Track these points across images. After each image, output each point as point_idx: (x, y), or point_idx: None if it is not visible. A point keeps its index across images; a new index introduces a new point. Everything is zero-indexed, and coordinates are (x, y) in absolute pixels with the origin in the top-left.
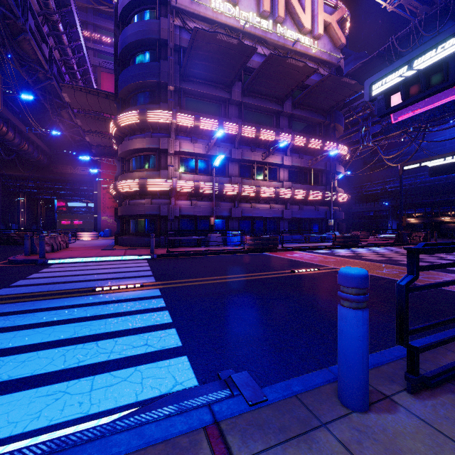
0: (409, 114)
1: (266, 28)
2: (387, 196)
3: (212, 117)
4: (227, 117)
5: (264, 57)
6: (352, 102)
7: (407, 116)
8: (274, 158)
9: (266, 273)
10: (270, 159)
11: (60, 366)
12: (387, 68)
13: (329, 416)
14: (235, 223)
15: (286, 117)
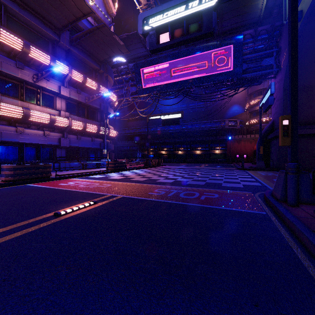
0: (152, 85)
1: None
2: (136, 137)
3: None
4: None
5: None
6: (119, 66)
7: (151, 86)
8: (49, 84)
9: None
10: (44, 84)
11: None
12: (158, 7)
13: None
14: None
15: (64, 50)
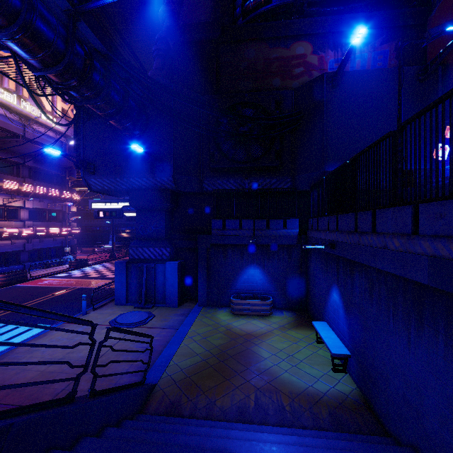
0: None
1: (11, 102)
2: None
3: None
4: None
5: (6, 116)
6: None
7: None
8: (15, 202)
9: (38, 299)
10: (12, 203)
11: (7, 338)
12: (99, 200)
13: (81, 317)
14: None
15: (27, 168)
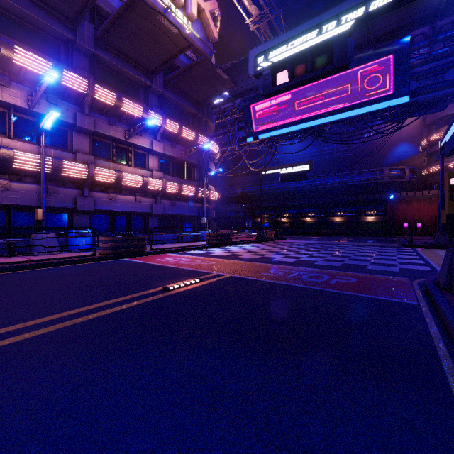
0: (266, 126)
1: None
2: (245, 199)
3: (41, 56)
4: (71, 67)
5: None
6: (222, 104)
7: (265, 128)
8: (141, 139)
9: (120, 299)
10: (136, 140)
11: None
12: (273, 40)
13: None
14: (85, 219)
15: (157, 96)
